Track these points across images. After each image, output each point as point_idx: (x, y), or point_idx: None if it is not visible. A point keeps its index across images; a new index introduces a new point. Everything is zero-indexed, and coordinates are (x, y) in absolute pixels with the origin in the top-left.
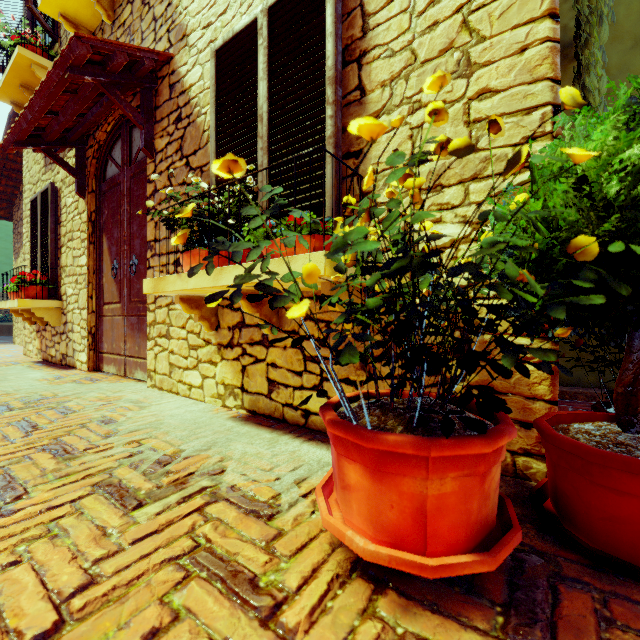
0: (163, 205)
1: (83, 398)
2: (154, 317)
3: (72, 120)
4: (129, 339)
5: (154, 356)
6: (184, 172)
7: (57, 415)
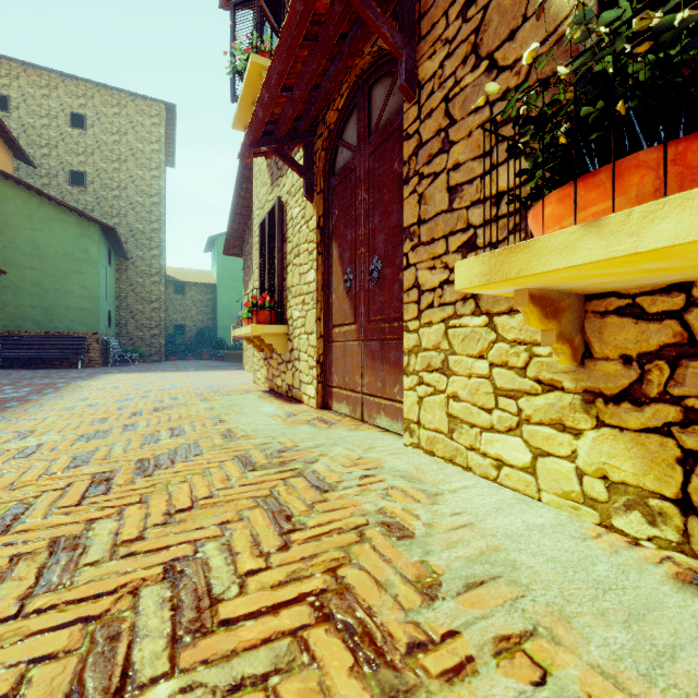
0: (434, 162)
1: (330, 456)
2: (416, 340)
3: (306, 94)
4: (367, 371)
5: (416, 400)
6: (482, 85)
7: (311, 492)
